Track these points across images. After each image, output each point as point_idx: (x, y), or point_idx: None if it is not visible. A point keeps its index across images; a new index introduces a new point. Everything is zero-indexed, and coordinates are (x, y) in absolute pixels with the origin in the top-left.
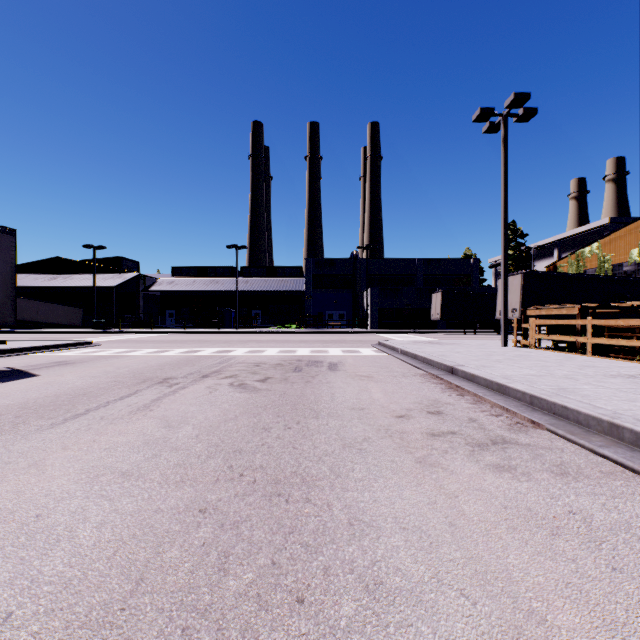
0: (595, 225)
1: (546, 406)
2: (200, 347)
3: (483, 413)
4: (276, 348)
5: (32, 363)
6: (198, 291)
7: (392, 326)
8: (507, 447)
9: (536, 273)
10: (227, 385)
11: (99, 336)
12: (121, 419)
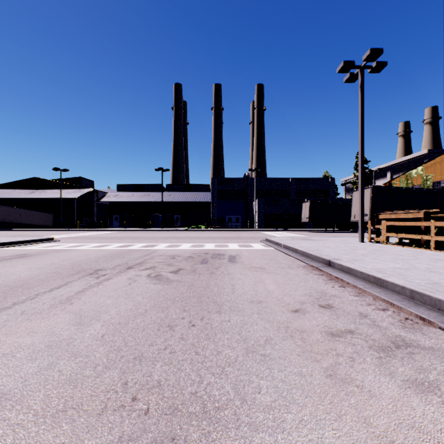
0: (417, 154)
1: (429, 301)
2: (133, 242)
3: (370, 307)
4: (189, 243)
5: None
6: (135, 201)
7: (273, 226)
8: (413, 352)
9: (381, 187)
10: (145, 276)
11: (62, 234)
12: (39, 314)
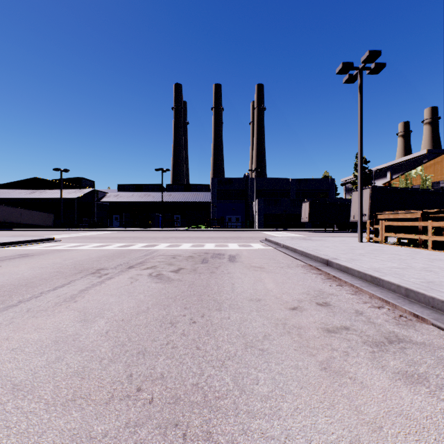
0: (417, 155)
1: (423, 299)
2: (133, 242)
3: (366, 305)
4: (189, 243)
5: (0, 255)
6: (135, 201)
7: (273, 226)
8: (405, 347)
9: (380, 188)
10: (146, 275)
11: (63, 234)
12: (44, 311)
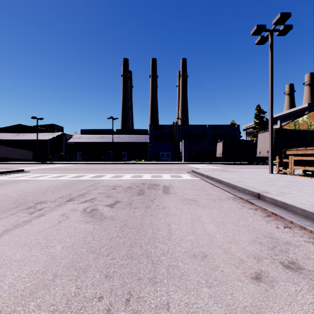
0: (300, 107)
1: None
2: (86, 173)
3: None
4: (131, 174)
5: None
6: (93, 142)
7: (195, 160)
8: None
9: (282, 130)
10: (80, 211)
11: (36, 166)
12: None
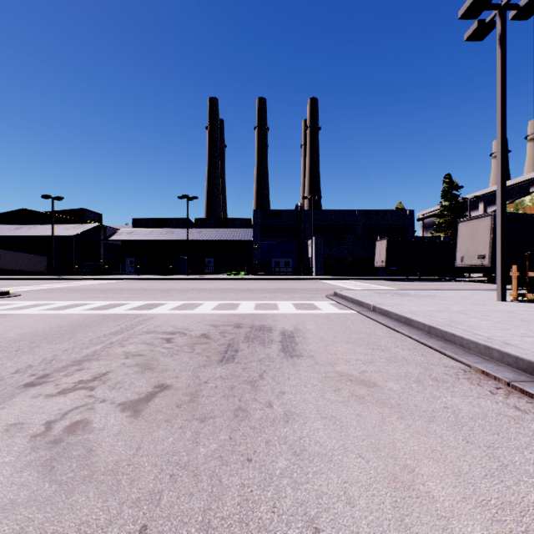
0: (521, 179)
1: None
2: (127, 299)
3: None
4: (215, 300)
5: None
6: (154, 240)
7: (335, 273)
8: None
9: (508, 215)
10: (27, 437)
11: (45, 283)
12: None
